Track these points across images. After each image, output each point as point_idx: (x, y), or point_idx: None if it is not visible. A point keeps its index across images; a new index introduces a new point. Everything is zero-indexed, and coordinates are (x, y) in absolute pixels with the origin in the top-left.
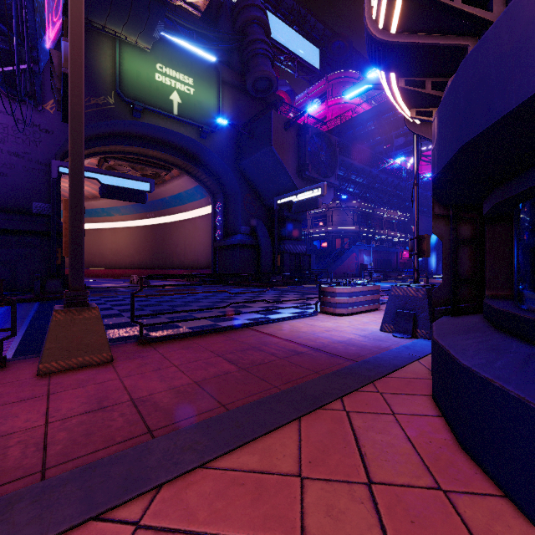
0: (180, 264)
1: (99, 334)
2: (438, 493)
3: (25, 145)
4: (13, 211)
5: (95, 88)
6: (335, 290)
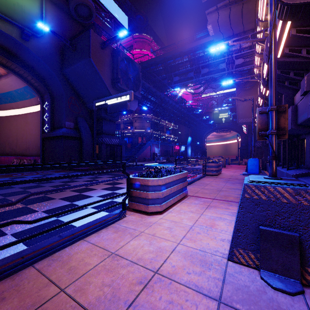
0: (12, 152)
1: None
2: None
3: None
4: None
5: None
6: (148, 182)
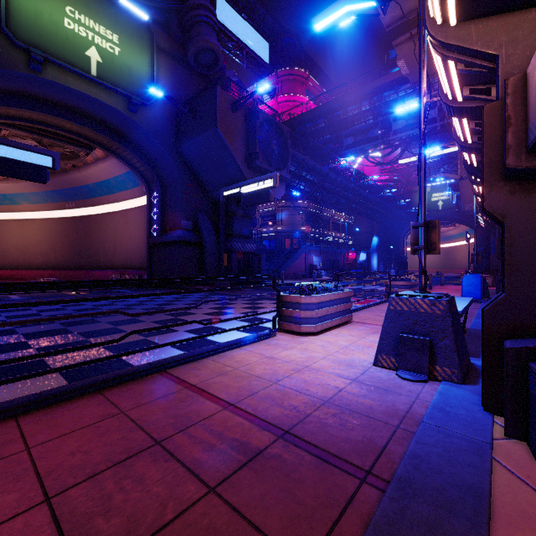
0: (108, 264)
1: None
2: None
3: None
4: None
5: None
6: (300, 300)
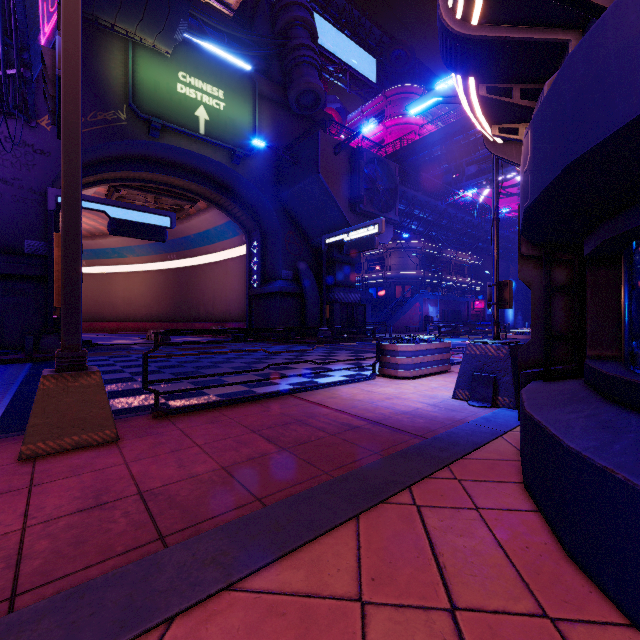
0: (207, 316)
1: (101, 406)
2: (544, 623)
3: (15, 169)
4: (0, 251)
5: (103, 100)
6: (397, 348)
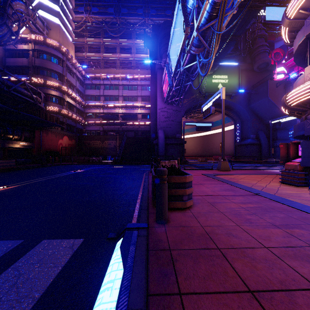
0: (216, 153)
1: (228, 166)
2: None
3: (174, 117)
4: (172, 138)
5: (192, 92)
6: None
